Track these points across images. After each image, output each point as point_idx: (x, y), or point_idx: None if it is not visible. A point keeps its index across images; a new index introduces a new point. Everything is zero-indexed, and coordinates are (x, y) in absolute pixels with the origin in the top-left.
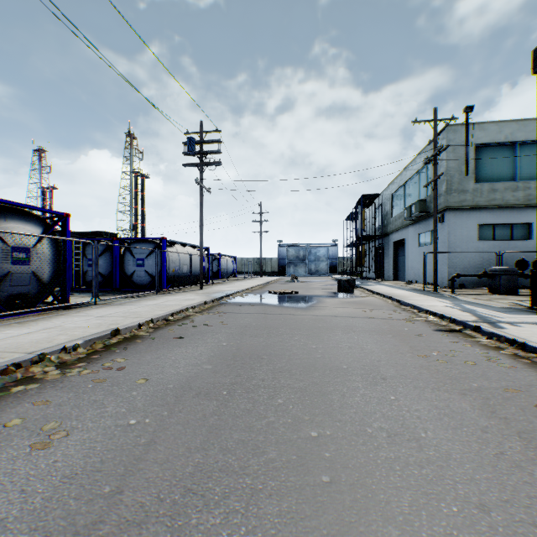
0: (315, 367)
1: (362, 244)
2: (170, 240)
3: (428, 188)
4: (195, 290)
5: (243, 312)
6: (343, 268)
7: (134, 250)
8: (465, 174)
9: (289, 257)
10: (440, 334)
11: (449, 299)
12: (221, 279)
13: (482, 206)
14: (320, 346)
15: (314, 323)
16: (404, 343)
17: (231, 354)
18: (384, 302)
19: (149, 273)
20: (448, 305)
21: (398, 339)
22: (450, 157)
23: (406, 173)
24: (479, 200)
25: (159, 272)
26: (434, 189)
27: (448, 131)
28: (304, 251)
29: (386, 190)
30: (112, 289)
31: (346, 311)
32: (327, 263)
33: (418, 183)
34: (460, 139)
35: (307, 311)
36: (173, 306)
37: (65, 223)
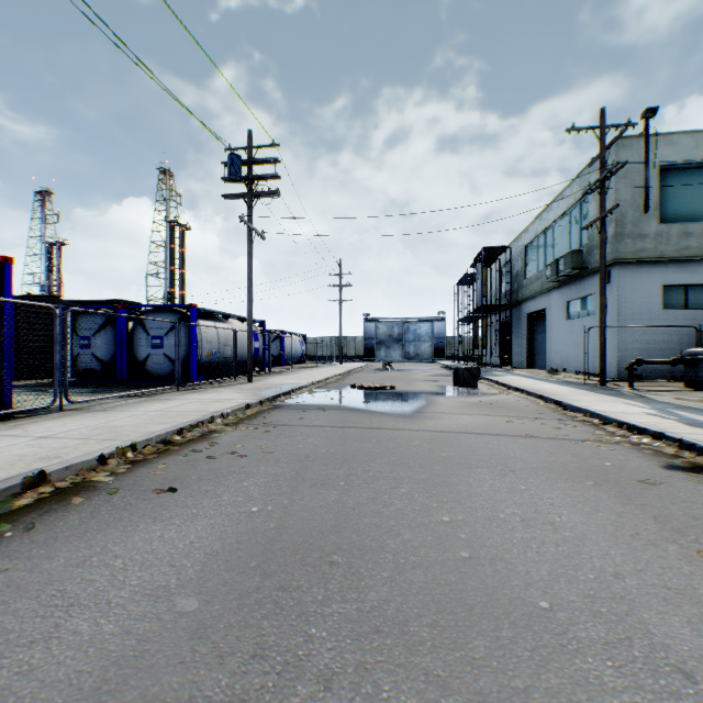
0: (467, 603)
1: (483, 317)
2: (204, 308)
3: (583, 234)
4: (239, 384)
5: (307, 424)
6: (454, 351)
7: (149, 323)
8: (643, 211)
9: (380, 335)
10: (685, 479)
11: (639, 401)
12: (284, 367)
13: (668, 258)
14: (460, 518)
15: (431, 449)
16: (634, 507)
17: (260, 546)
18: (533, 404)
19: (171, 357)
20: (650, 412)
21: (612, 493)
22: (620, 185)
23: (548, 214)
24: (665, 248)
25: (186, 356)
26: (600, 230)
27: (618, 146)
28: (400, 327)
29: (516, 242)
30: (115, 381)
31: (479, 422)
32: (431, 345)
33: (566, 228)
34: (635, 159)
35: (414, 422)
36: (189, 414)
37: (3, 273)
